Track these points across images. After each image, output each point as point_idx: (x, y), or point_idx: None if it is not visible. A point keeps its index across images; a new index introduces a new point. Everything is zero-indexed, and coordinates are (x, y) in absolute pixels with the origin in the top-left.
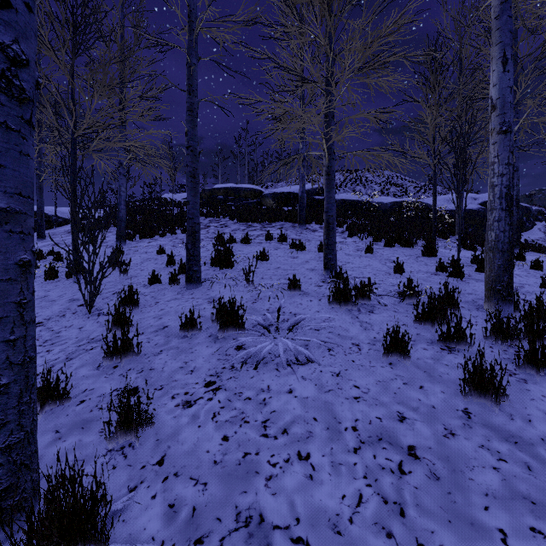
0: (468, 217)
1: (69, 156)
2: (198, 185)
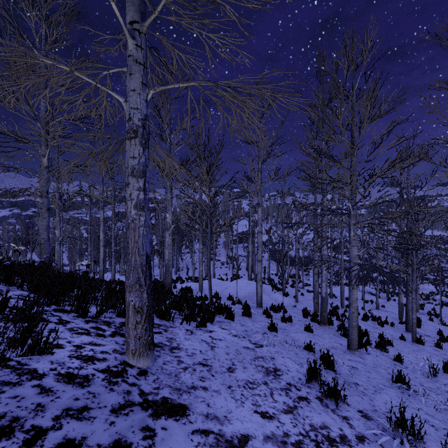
0: None
1: None
2: None
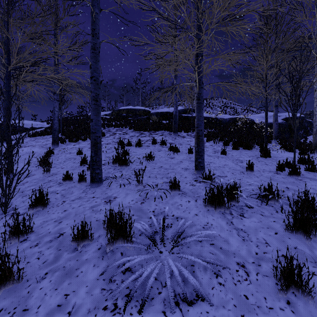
0: None
1: None
2: (99, 107)
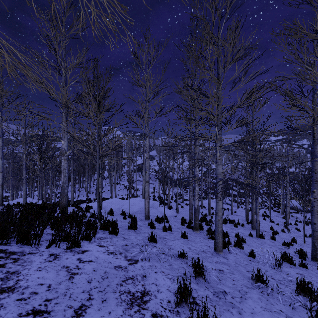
0: None
1: None
2: None
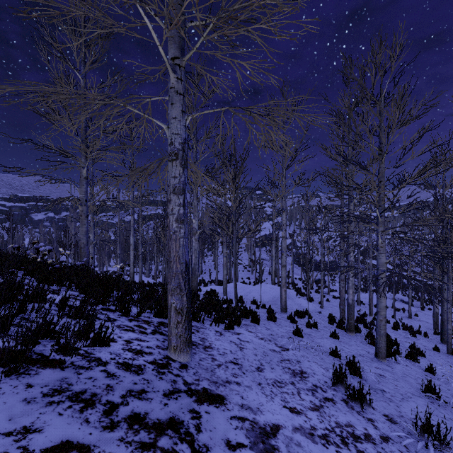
0: None
1: None
2: None
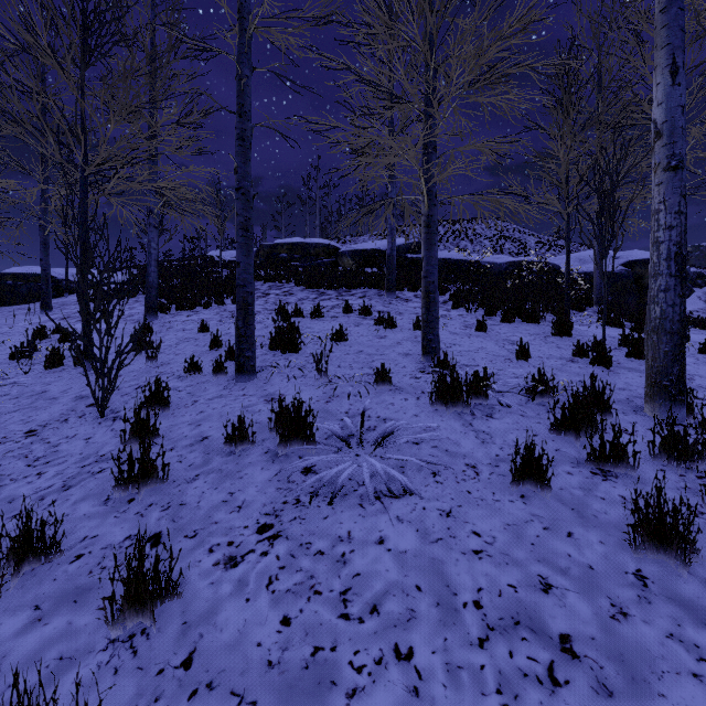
0: (607, 281)
1: (73, 201)
2: (252, 241)
